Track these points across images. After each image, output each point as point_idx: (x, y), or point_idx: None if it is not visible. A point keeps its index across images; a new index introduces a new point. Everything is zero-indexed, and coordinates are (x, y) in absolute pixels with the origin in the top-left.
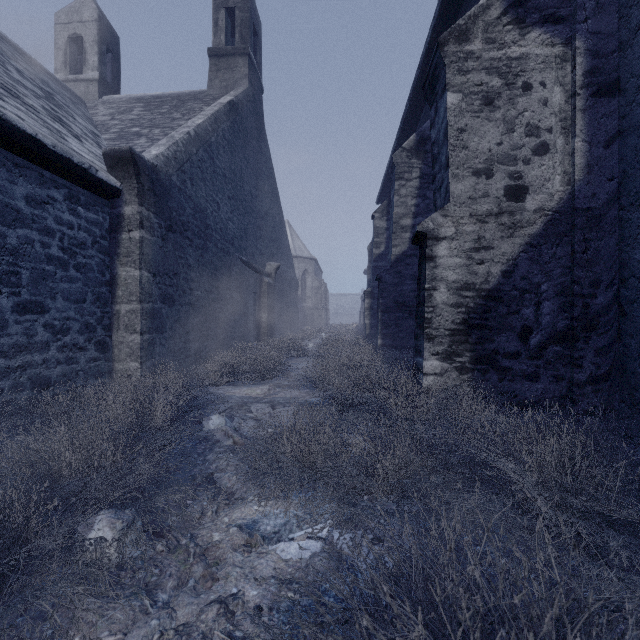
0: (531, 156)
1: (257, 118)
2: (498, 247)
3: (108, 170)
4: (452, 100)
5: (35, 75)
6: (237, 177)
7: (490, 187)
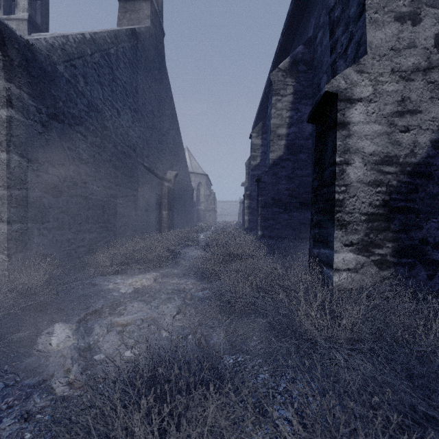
0: None
1: (159, 54)
2: (427, 110)
3: None
4: None
5: None
6: (139, 94)
7: (417, 35)
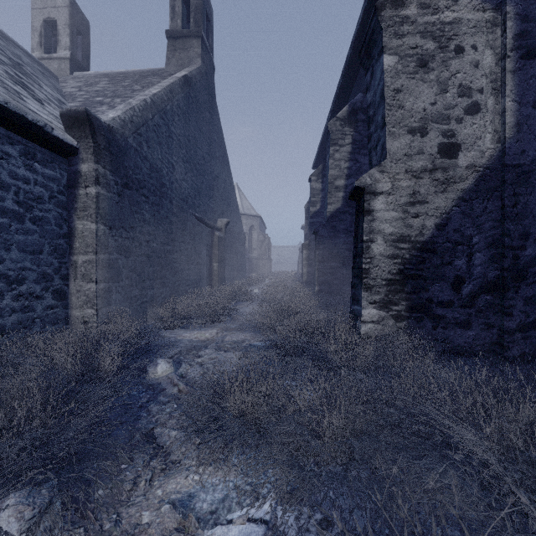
0: (463, 115)
1: (209, 93)
2: (432, 201)
3: (65, 130)
4: (388, 62)
5: (7, 48)
6: (191, 143)
7: (425, 144)
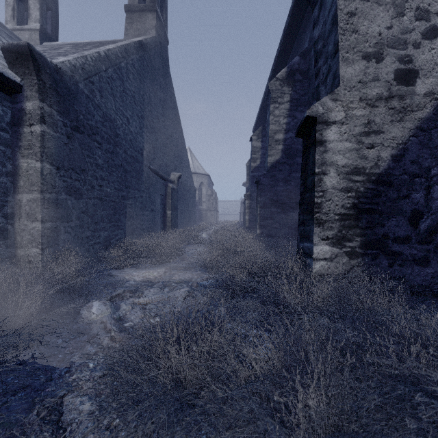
0: (421, 40)
1: (163, 61)
2: (388, 131)
3: (8, 66)
4: None
5: None
6: (146, 102)
7: (380, 71)
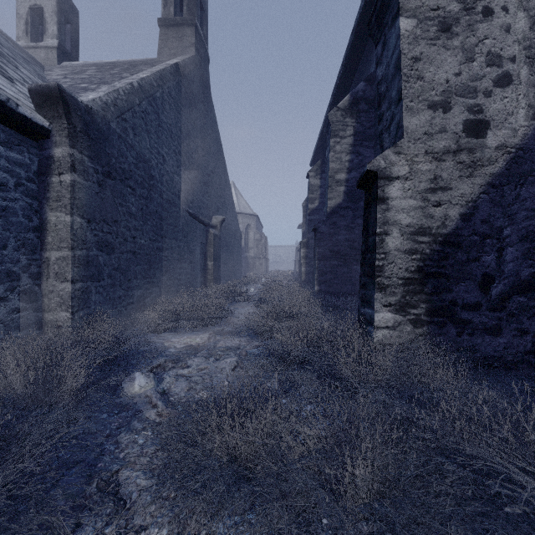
0: (492, 88)
1: (204, 84)
2: (456, 188)
3: (36, 109)
4: (406, 26)
5: None
6: (183, 135)
7: (448, 121)
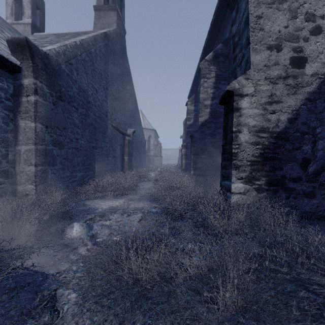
0: (309, 35)
1: (122, 47)
2: (285, 101)
3: (11, 53)
4: None
5: None
6: (109, 77)
7: (280, 58)
